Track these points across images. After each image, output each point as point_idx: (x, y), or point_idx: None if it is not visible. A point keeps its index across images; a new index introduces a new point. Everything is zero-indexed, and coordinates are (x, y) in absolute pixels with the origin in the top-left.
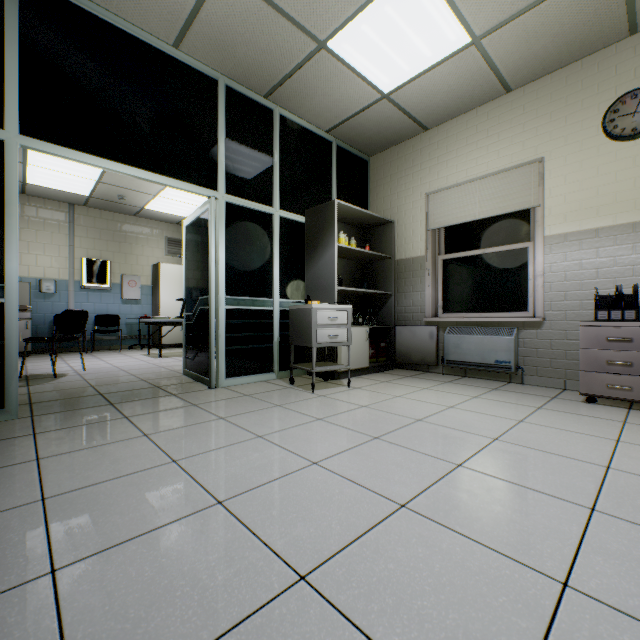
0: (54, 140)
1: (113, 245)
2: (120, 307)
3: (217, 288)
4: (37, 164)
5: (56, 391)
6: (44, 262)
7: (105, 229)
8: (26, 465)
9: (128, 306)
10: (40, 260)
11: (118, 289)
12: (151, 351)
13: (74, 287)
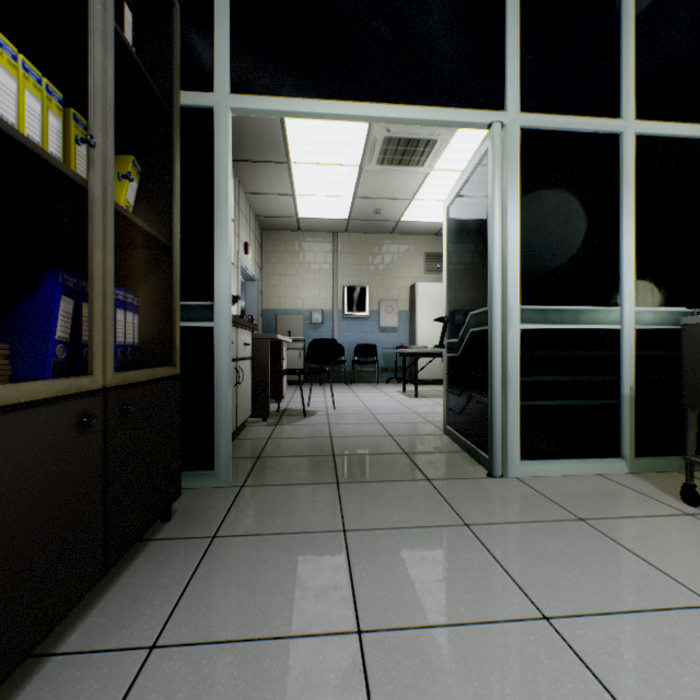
0: (267, 92)
1: (371, 269)
2: (377, 336)
3: (503, 292)
4: (302, 192)
5: (292, 439)
6: (314, 294)
7: (363, 253)
8: (120, 667)
9: (385, 335)
10: (311, 292)
11: (375, 316)
12: (407, 387)
13: (337, 317)
